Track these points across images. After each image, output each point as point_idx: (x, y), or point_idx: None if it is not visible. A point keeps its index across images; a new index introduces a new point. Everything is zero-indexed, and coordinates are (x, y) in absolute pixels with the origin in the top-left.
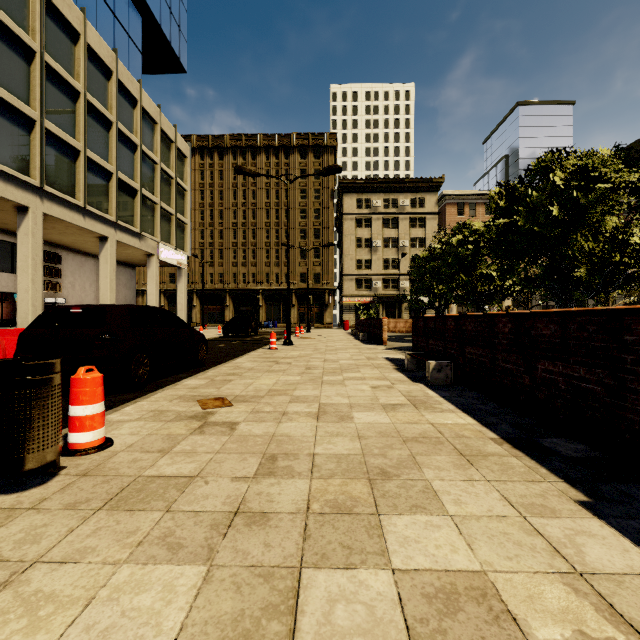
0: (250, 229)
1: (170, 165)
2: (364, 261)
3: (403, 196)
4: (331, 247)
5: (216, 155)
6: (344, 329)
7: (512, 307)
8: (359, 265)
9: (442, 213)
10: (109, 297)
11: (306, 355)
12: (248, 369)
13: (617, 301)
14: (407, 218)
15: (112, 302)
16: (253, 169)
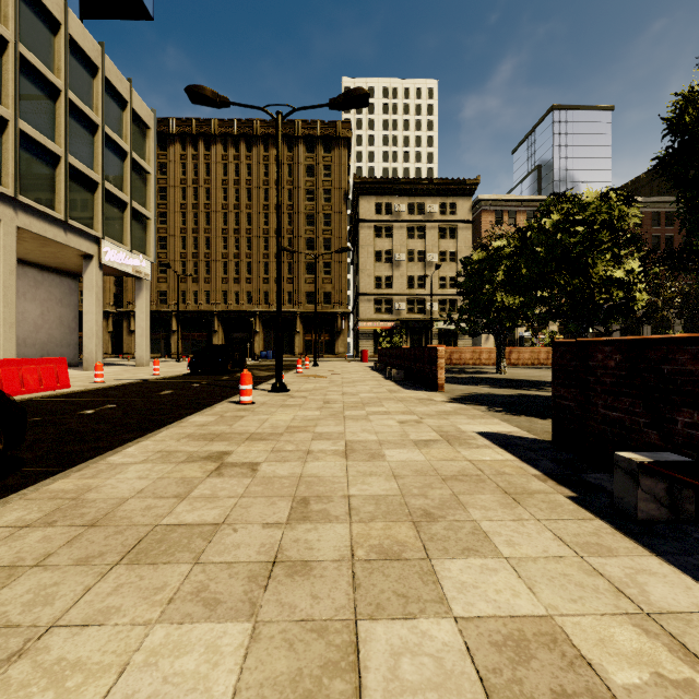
0: (244, 237)
1: (122, 134)
2: (384, 278)
3: (431, 200)
4: (344, 261)
5: (201, 144)
6: (362, 361)
7: (558, 334)
8: (378, 283)
9: (476, 222)
10: (2, 314)
11: (304, 425)
12: (84, 523)
13: (676, 328)
14: (436, 227)
15: (8, 322)
16: (248, 163)
